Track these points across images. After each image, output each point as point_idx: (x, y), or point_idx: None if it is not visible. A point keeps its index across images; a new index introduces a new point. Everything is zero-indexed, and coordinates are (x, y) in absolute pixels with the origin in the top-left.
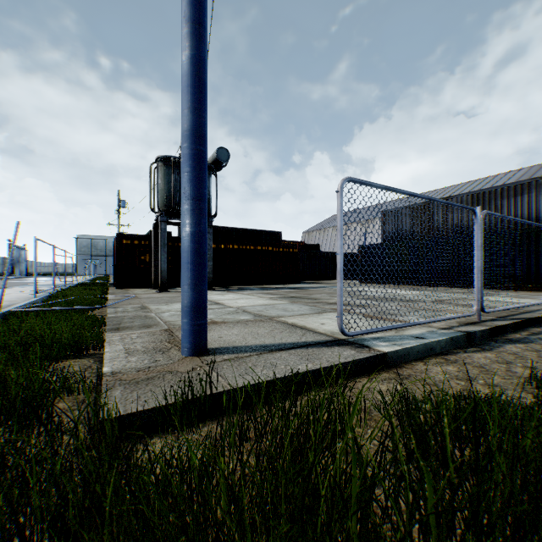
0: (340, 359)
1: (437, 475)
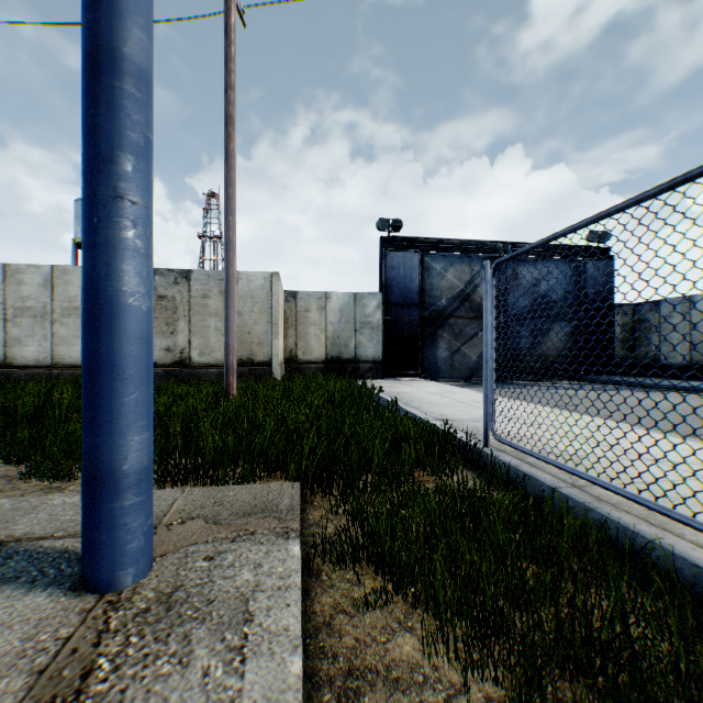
0: (2, 502)
1: (197, 435)
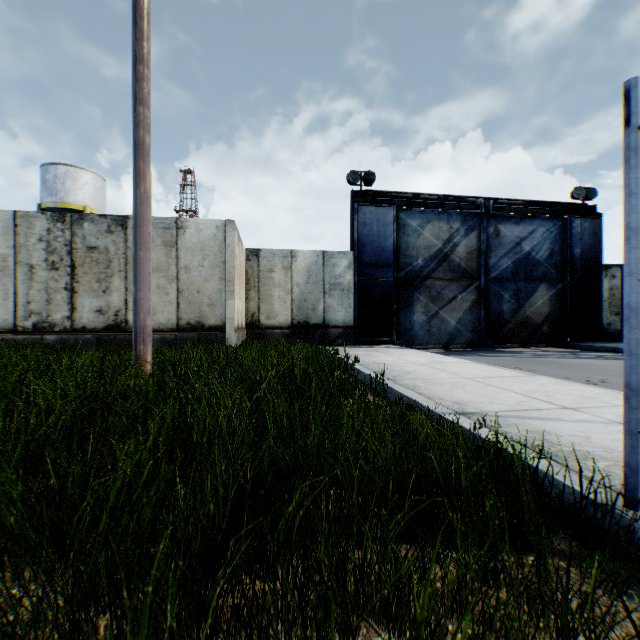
0: None
1: None
